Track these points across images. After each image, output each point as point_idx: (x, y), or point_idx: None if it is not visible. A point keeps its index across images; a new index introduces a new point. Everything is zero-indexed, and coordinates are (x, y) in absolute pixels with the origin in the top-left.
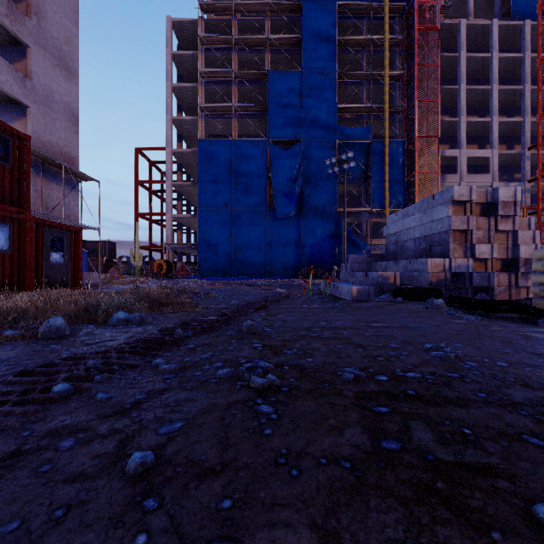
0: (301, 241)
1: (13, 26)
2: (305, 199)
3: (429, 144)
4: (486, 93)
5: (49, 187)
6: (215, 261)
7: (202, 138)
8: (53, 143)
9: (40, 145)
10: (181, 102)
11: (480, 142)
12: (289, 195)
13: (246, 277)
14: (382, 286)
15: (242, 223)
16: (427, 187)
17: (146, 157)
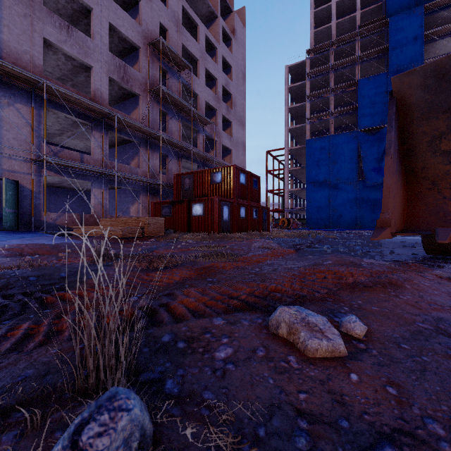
0: None
1: (228, 117)
2: None
3: None
4: None
5: None
6: (317, 218)
7: (309, 138)
8: (238, 163)
9: None
10: (292, 115)
11: None
12: (376, 168)
13: (341, 229)
14: None
15: (338, 192)
16: None
17: (271, 155)
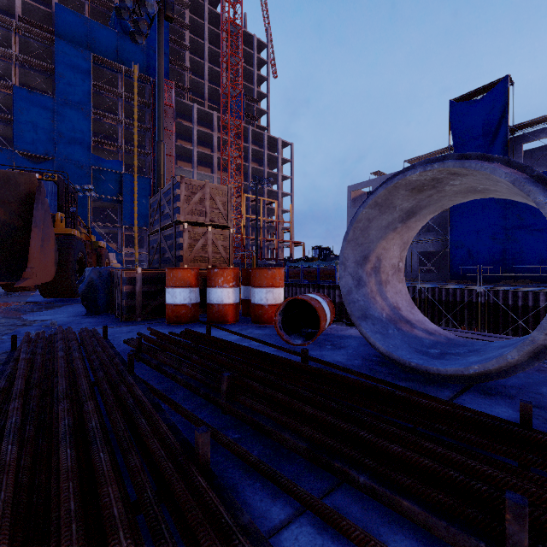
0: None
1: None
2: None
3: None
4: (212, 156)
5: None
6: None
7: None
8: None
9: None
10: None
11: None
12: None
13: None
14: None
15: None
16: None
17: None
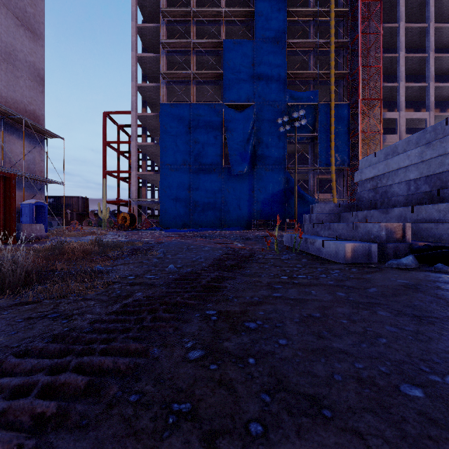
0: (253, 196)
1: None
2: (257, 157)
3: (371, 107)
4: (423, 60)
5: (12, 142)
6: (175, 214)
7: (163, 102)
8: (16, 99)
9: (1, 101)
10: (145, 72)
11: (416, 106)
12: (243, 153)
13: (203, 229)
14: (386, 242)
15: (200, 180)
16: (370, 146)
17: (114, 121)
